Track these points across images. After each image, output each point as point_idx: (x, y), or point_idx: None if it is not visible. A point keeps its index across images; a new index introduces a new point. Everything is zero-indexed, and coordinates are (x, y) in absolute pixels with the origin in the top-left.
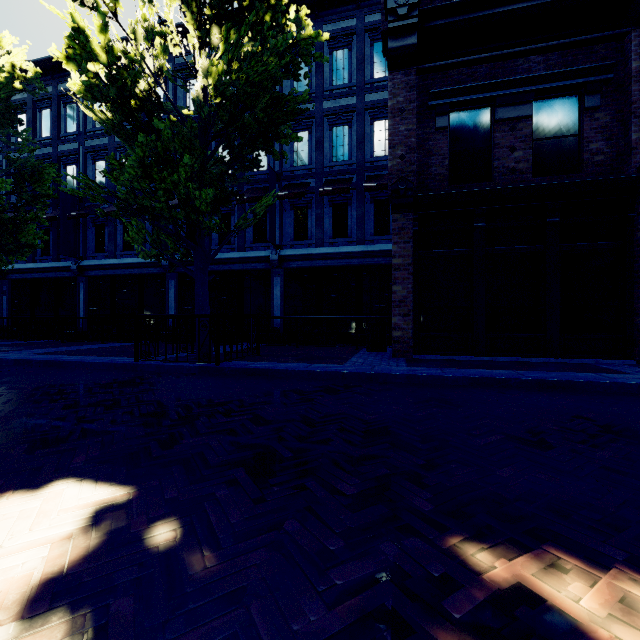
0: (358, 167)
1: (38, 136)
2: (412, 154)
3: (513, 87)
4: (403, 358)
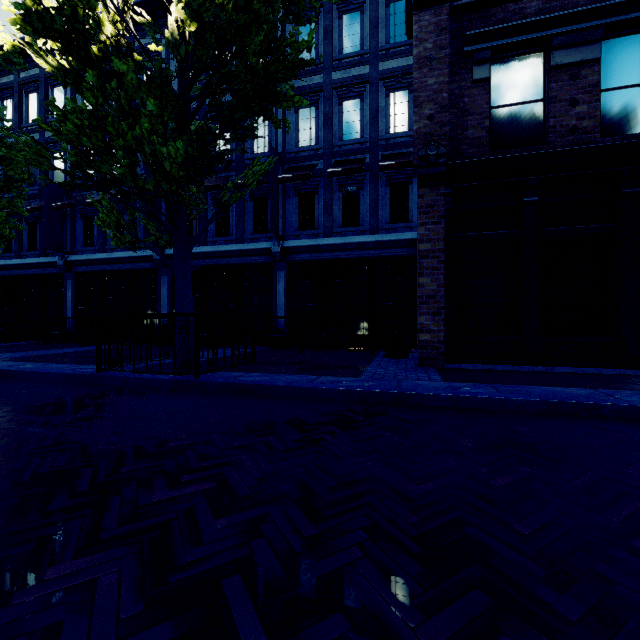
0: (372, 145)
1: (25, 122)
2: (443, 113)
3: (575, 22)
4: (432, 367)
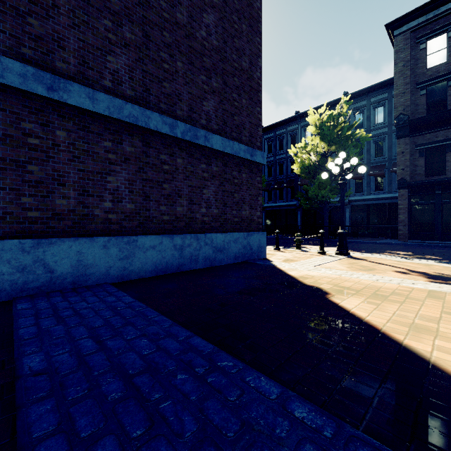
0: (388, 159)
1: None
2: (407, 168)
3: None
4: (403, 241)
